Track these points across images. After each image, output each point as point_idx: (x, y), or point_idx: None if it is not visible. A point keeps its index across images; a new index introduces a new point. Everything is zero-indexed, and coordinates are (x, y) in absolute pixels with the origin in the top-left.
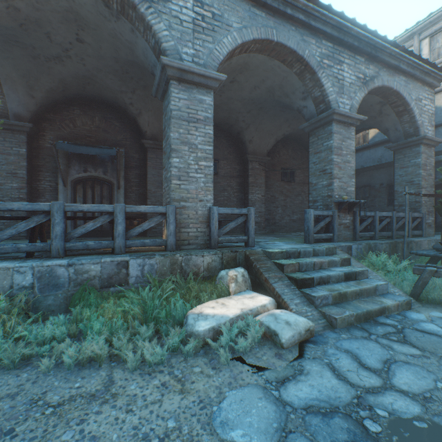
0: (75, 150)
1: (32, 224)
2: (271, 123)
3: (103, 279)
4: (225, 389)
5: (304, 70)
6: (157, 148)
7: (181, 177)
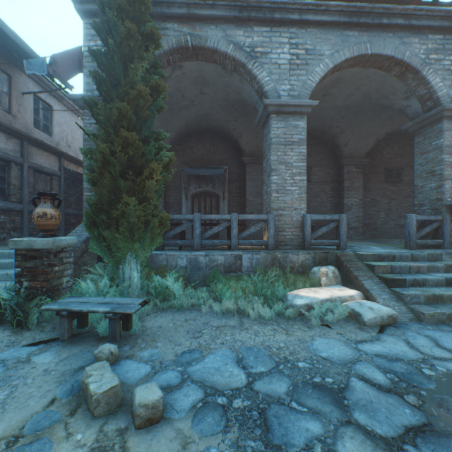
0: (196, 173)
1: (183, 228)
2: (370, 123)
3: (225, 266)
4: (316, 338)
5: (405, 71)
6: (253, 163)
7: (279, 191)
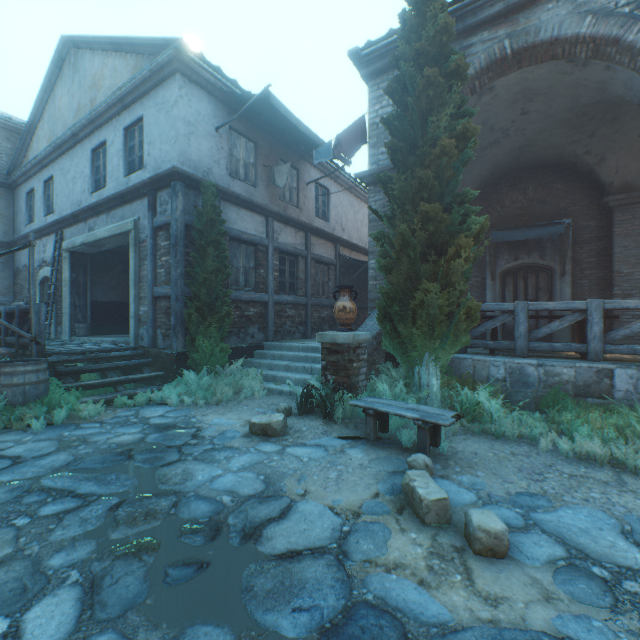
0: (510, 239)
1: (496, 323)
2: None
3: (576, 386)
4: None
5: None
6: (632, 203)
7: None
